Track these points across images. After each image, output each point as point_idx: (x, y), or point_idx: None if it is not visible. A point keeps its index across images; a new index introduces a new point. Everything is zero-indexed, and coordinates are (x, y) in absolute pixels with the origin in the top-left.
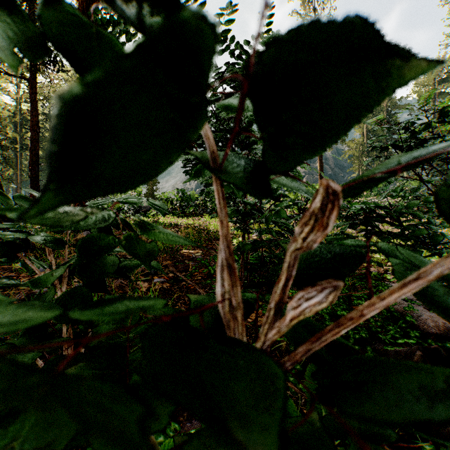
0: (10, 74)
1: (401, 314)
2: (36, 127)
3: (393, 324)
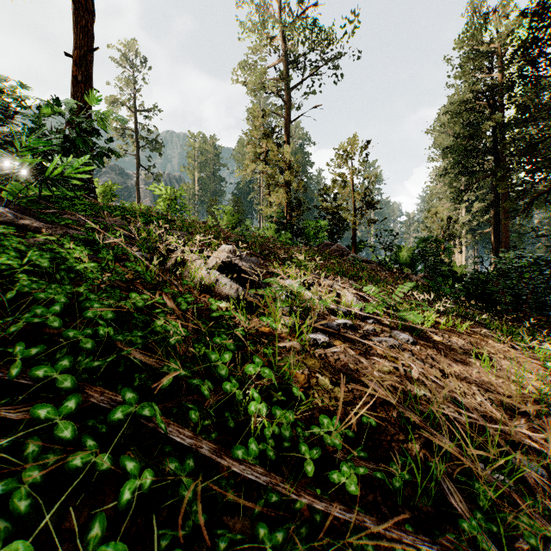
0: None
1: None
2: None
3: None
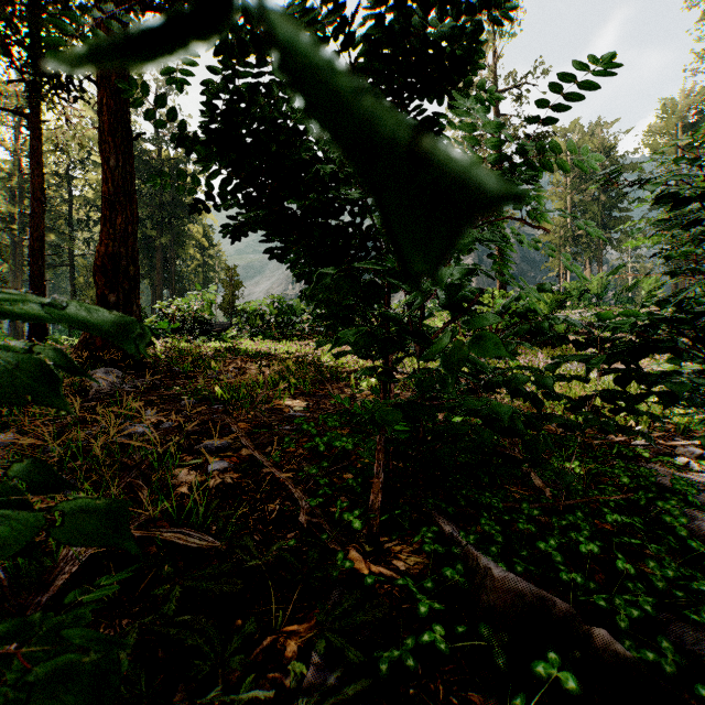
0: None
1: (702, 544)
2: (41, 194)
3: (703, 577)
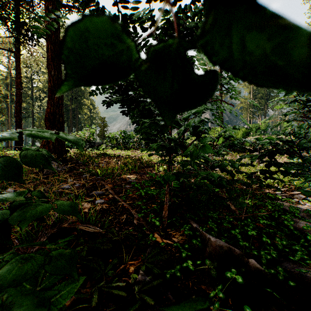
0: (1, 48)
1: (299, 232)
2: (20, 86)
3: (297, 244)
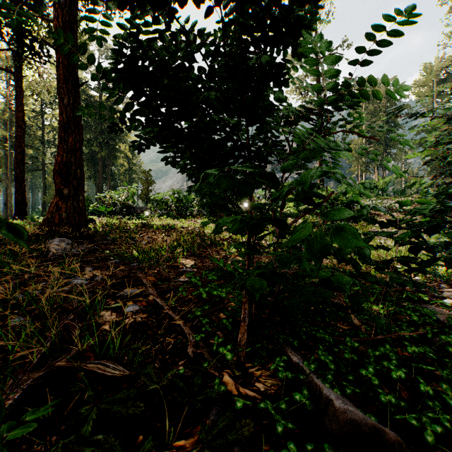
0: None
1: None
2: (22, 123)
3: None
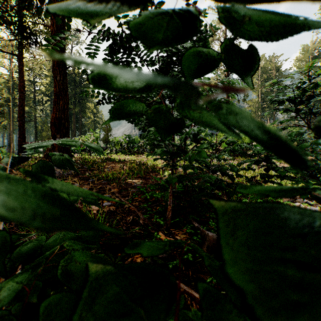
0: (3, 51)
1: None
2: (23, 90)
3: None
